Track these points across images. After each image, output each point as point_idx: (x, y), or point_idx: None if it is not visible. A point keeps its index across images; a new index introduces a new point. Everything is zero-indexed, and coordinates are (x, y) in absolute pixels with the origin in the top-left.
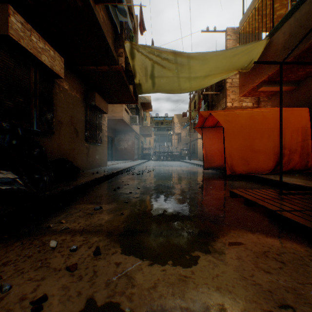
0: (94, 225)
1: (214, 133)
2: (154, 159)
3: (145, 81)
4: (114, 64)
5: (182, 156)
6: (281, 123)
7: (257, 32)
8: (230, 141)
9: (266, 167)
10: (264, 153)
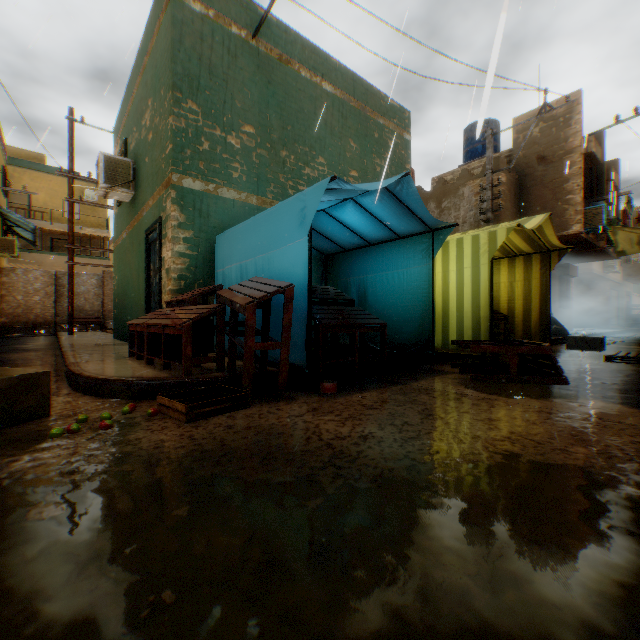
0: None
1: None
2: None
3: (627, 248)
4: (594, 248)
5: None
6: None
7: None
8: None
9: None
10: None
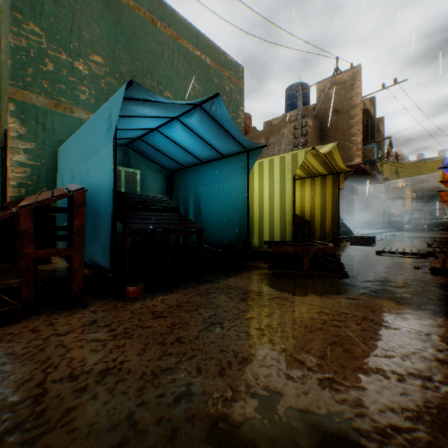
0: None
1: None
2: (407, 228)
3: (389, 175)
4: (369, 175)
5: None
6: None
7: None
8: None
9: None
10: None
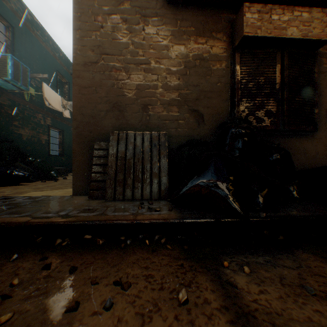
0: (280, 325)
1: None
2: None
3: None
4: None
5: None
6: None
7: None
8: None
9: None
10: None
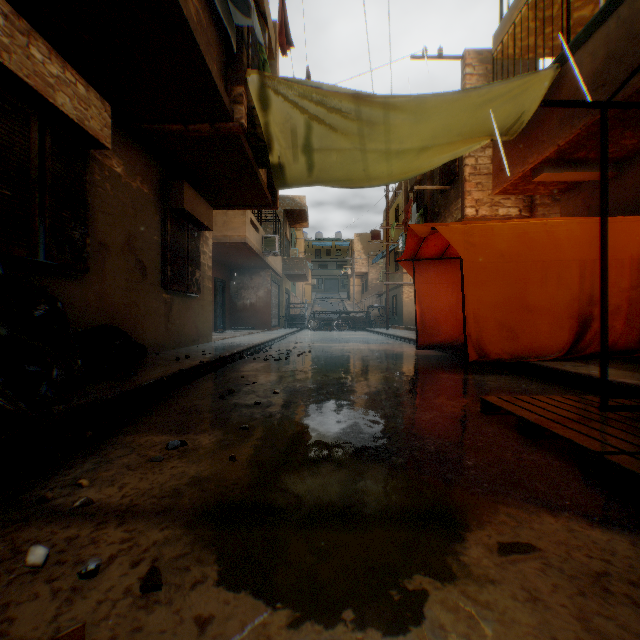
0: (160, 492)
1: (439, 271)
2: (313, 327)
3: (291, 158)
4: (225, 120)
5: (370, 321)
6: (603, 245)
7: (530, 57)
8: (477, 289)
9: (554, 345)
10: (550, 314)
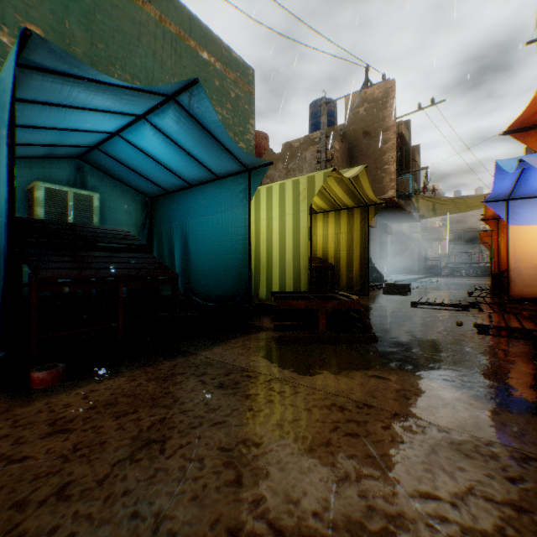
0: None
1: None
2: (445, 273)
3: (426, 213)
4: (404, 211)
5: None
6: (490, 255)
7: None
8: None
9: None
10: None
